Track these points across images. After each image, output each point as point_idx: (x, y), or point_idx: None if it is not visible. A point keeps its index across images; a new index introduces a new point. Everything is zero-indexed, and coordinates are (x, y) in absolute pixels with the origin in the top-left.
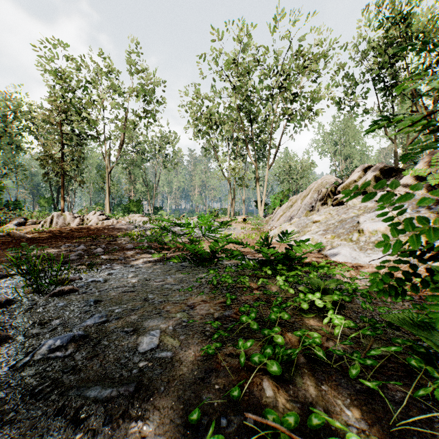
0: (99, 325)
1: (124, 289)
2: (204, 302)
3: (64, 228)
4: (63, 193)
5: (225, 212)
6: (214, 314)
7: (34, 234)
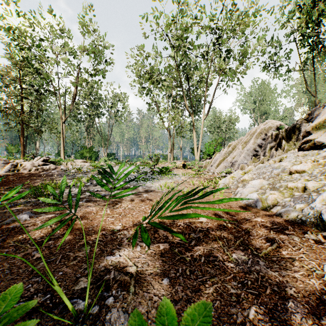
0: None
1: None
2: None
3: None
4: (23, 140)
5: (165, 157)
6: None
7: None
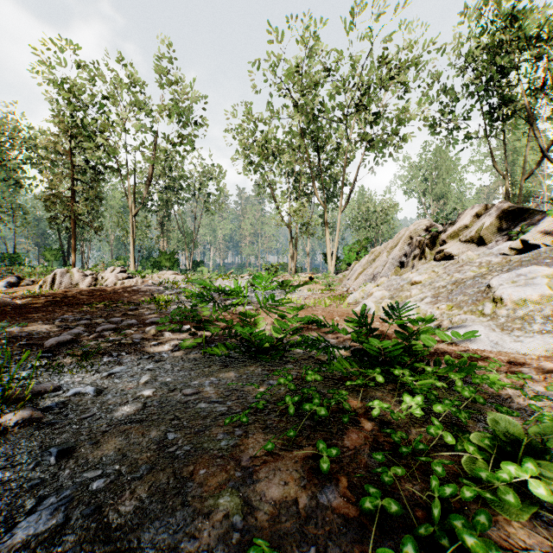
0: (41, 542)
1: (126, 414)
2: (272, 456)
3: (69, 291)
4: (74, 243)
5: (284, 267)
6: (298, 499)
7: (27, 300)
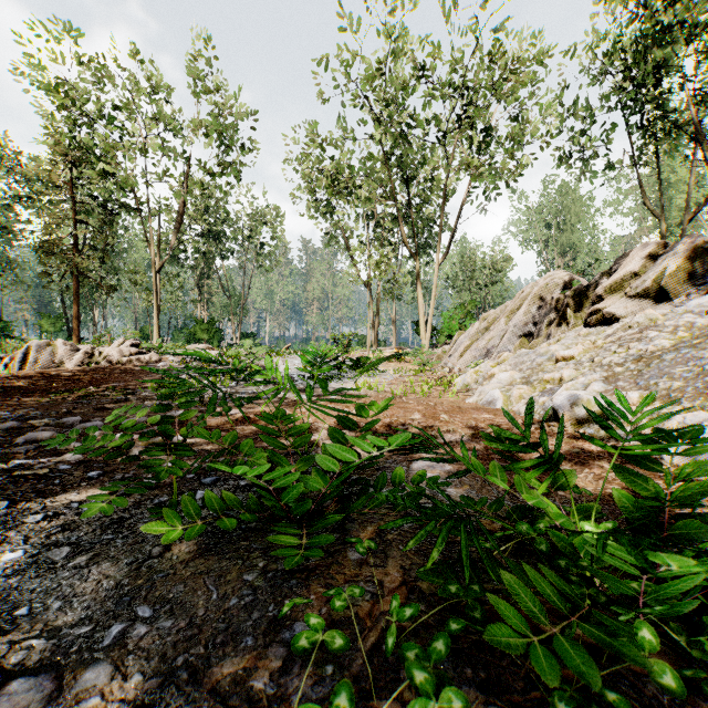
0: None
1: None
2: None
3: (47, 372)
4: (77, 307)
5: (362, 341)
6: None
7: None
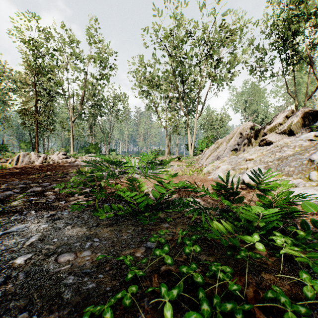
0: None
1: None
2: None
3: (27, 166)
4: (37, 138)
5: (162, 153)
6: None
7: None
